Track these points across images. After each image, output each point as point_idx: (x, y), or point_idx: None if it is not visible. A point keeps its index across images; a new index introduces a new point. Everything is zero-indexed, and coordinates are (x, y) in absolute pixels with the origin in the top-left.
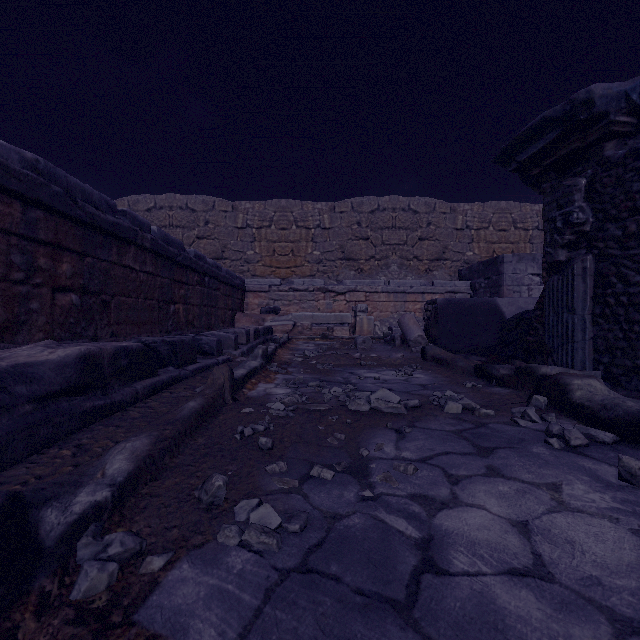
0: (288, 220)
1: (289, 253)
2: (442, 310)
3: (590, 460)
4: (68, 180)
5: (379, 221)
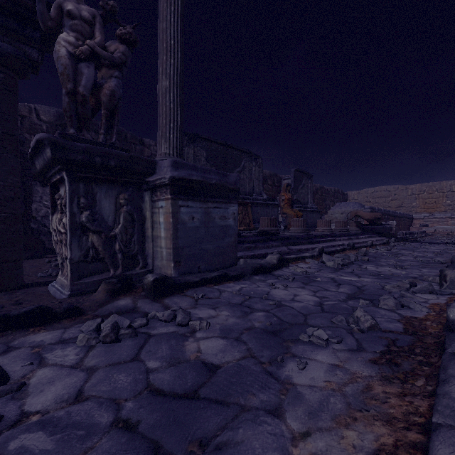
0: (432, 190)
1: (433, 203)
2: None
3: None
4: (393, 211)
5: None
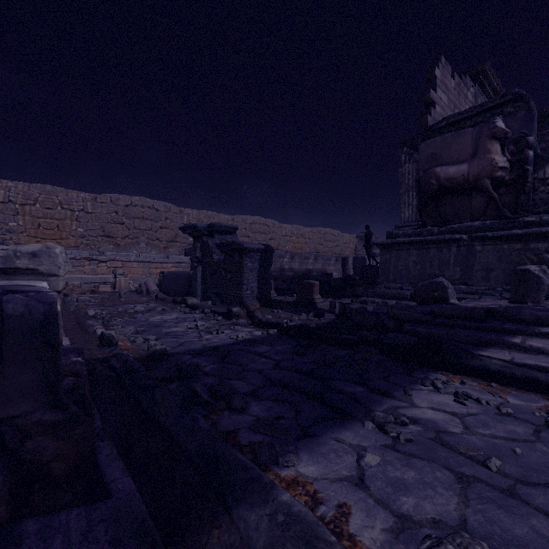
0: (54, 202)
1: (55, 228)
2: (167, 277)
3: (182, 312)
4: None
5: (132, 213)
